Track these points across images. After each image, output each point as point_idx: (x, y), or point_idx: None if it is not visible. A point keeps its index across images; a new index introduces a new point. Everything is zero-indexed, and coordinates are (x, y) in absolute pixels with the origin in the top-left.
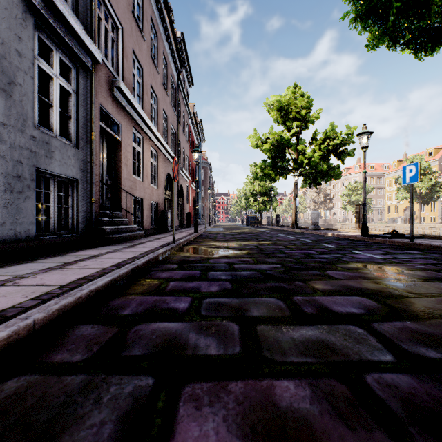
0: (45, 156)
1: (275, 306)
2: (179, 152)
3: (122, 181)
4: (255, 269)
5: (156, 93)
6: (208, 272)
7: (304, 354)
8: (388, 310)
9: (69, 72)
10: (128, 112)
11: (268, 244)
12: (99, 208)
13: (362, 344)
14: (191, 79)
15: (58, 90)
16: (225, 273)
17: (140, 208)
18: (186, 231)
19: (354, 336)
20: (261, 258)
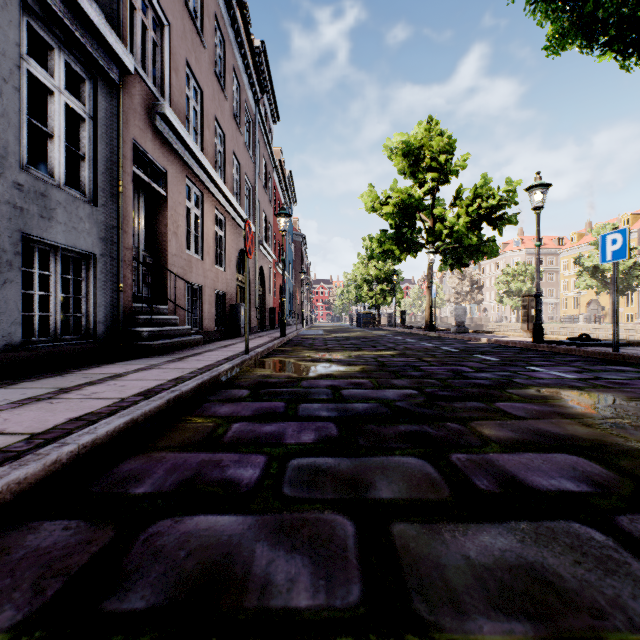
0: (40, 216)
1: (421, 476)
2: (259, 219)
3: (169, 258)
4: (377, 399)
5: (223, 128)
6: (299, 404)
7: (503, 607)
8: (633, 484)
9: (82, 85)
10: (178, 153)
11: (393, 355)
12: (131, 300)
13: (616, 575)
14: (276, 110)
15: (62, 113)
16: (327, 407)
17: (198, 300)
18: (268, 334)
19: (593, 553)
20: (384, 379)
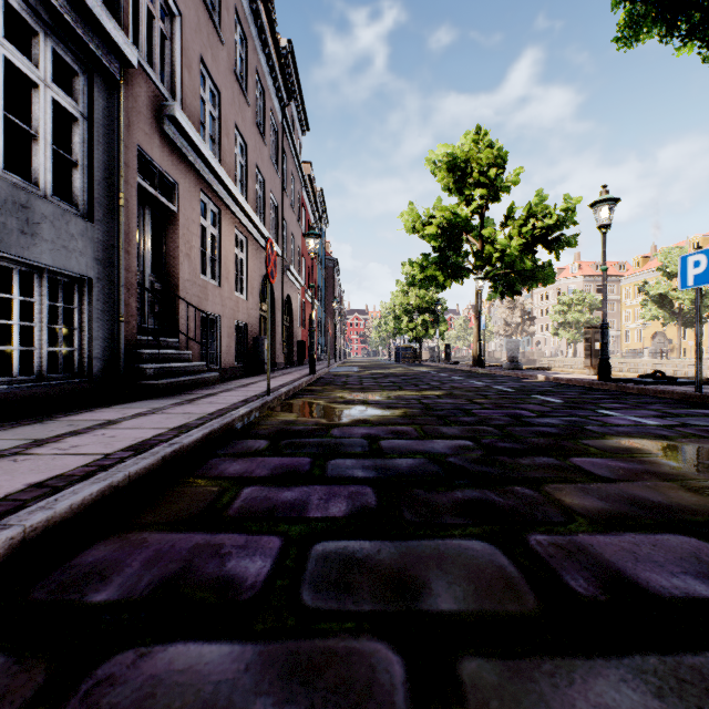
0: (20, 231)
1: (492, 572)
2: (286, 241)
3: (181, 284)
4: (424, 452)
5: (244, 137)
6: (328, 460)
7: None
8: None
9: (74, 79)
10: (191, 163)
11: (439, 395)
12: (134, 332)
13: None
14: (305, 119)
15: (49, 110)
16: (363, 463)
17: (215, 332)
18: (296, 371)
19: None
20: (431, 426)
